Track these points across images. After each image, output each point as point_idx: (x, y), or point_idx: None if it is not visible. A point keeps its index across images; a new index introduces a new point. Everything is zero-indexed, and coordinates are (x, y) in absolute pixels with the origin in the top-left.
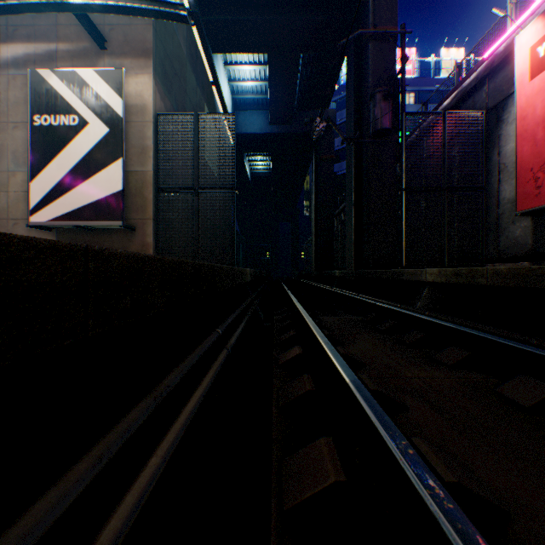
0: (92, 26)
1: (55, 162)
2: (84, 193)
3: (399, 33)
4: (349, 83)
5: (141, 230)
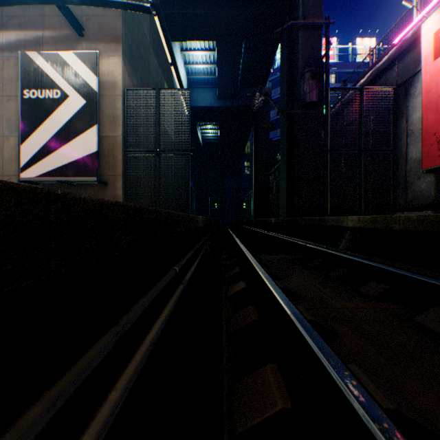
0: (72, 17)
1: (41, 128)
2: (65, 154)
3: (324, 24)
4: (283, 65)
5: (113, 184)
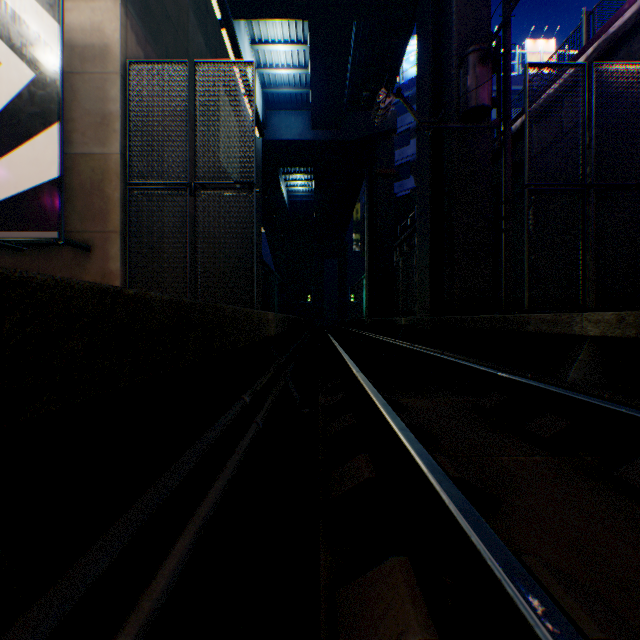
0: None
1: None
2: None
3: None
4: (422, 54)
5: (101, 250)
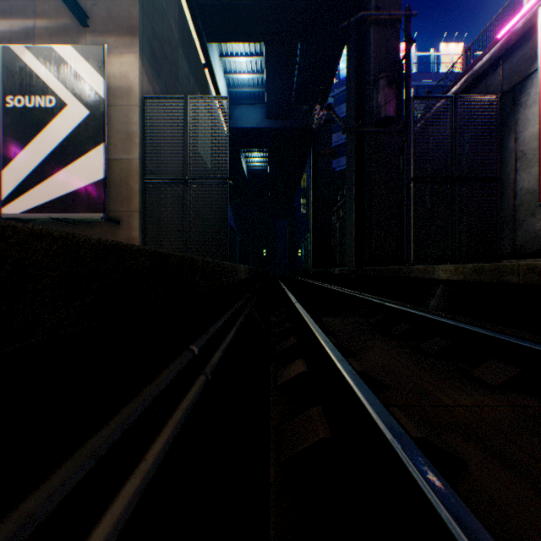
0: None
1: (30, 147)
2: (62, 182)
3: (404, 16)
4: (349, 71)
5: (127, 223)
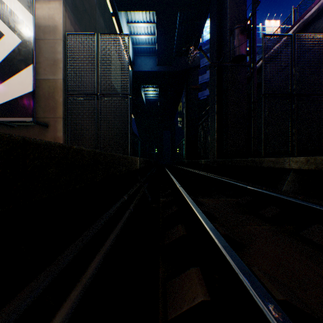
0: None
1: None
2: (0, 94)
3: None
4: (212, 29)
5: (53, 126)
